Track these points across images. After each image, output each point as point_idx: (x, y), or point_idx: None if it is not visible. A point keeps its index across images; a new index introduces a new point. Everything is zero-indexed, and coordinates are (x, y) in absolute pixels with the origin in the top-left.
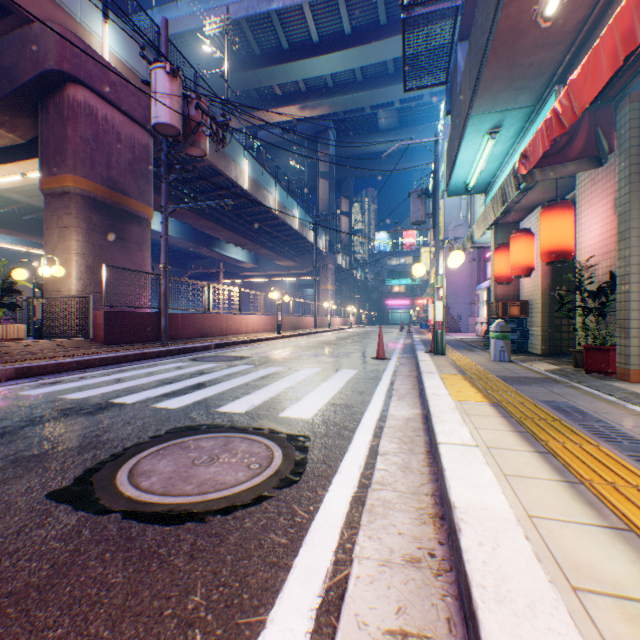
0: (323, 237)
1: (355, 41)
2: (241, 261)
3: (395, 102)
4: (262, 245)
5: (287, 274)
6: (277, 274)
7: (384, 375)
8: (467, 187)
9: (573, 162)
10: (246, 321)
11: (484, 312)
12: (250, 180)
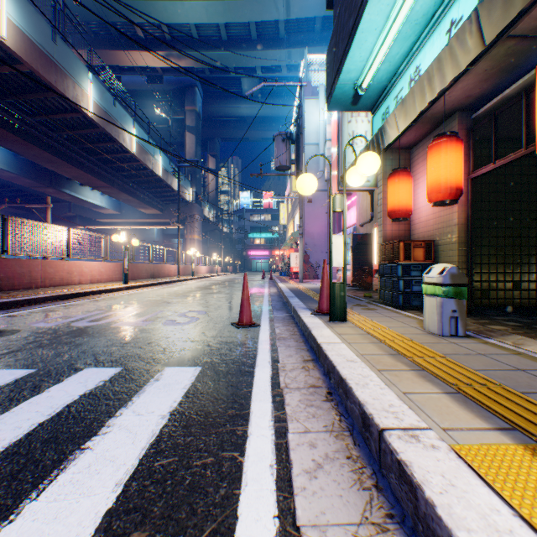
0: (190, 188)
1: None
2: (100, 206)
3: (258, 70)
4: (121, 189)
5: (153, 223)
6: (143, 222)
7: (255, 391)
8: (359, 90)
9: None
10: (80, 269)
11: (347, 259)
12: (97, 108)
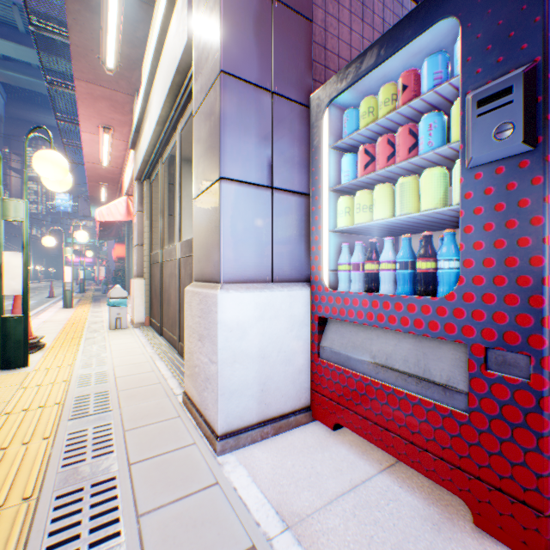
0: None
1: (33, 45)
2: None
3: None
4: None
5: None
6: None
7: (53, 301)
8: None
9: (115, 237)
10: None
11: None
12: None
